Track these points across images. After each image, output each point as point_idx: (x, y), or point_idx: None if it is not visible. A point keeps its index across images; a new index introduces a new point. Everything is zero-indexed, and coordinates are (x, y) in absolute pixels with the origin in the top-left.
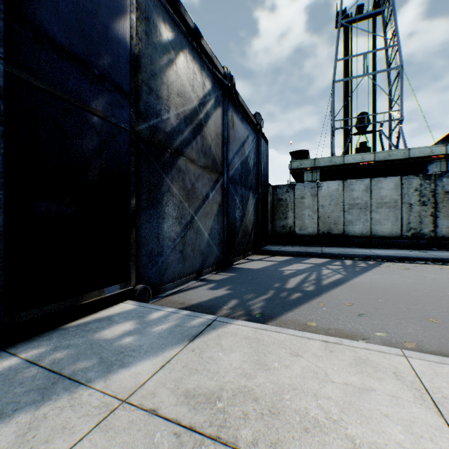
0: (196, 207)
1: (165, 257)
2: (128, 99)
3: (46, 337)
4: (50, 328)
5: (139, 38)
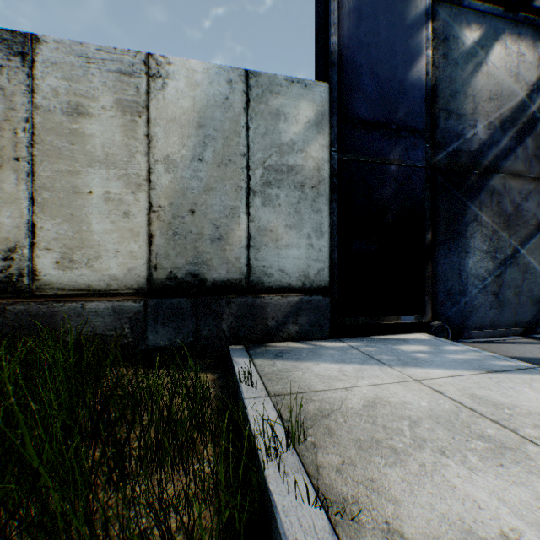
0: (522, 236)
1: (469, 297)
2: (422, 136)
3: (359, 339)
4: (361, 335)
5: (435, 67)
